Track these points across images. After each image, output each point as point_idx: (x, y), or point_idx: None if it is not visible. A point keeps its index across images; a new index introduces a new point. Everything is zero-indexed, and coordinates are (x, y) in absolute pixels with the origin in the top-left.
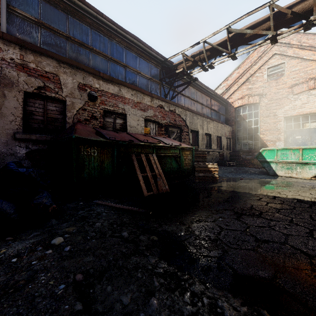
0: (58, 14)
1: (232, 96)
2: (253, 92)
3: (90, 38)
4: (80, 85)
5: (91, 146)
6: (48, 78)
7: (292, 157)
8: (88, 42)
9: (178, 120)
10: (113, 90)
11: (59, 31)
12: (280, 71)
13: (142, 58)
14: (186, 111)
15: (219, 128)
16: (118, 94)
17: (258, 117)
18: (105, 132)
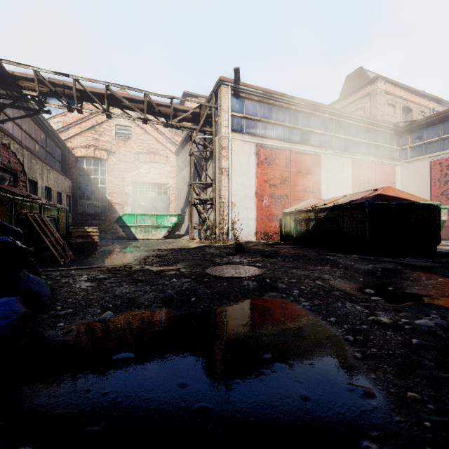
0: None
1: (73, 139)
2: (101, 144)
3: None
4: None
5: None
6: None
7: (149, 222)
8: None
9: (13, 162)
10: None
11: None
12: (128, 133)
13: None
14: (24, 149)
15: (60, 180)
16: None
17: (106, 175)
18: None
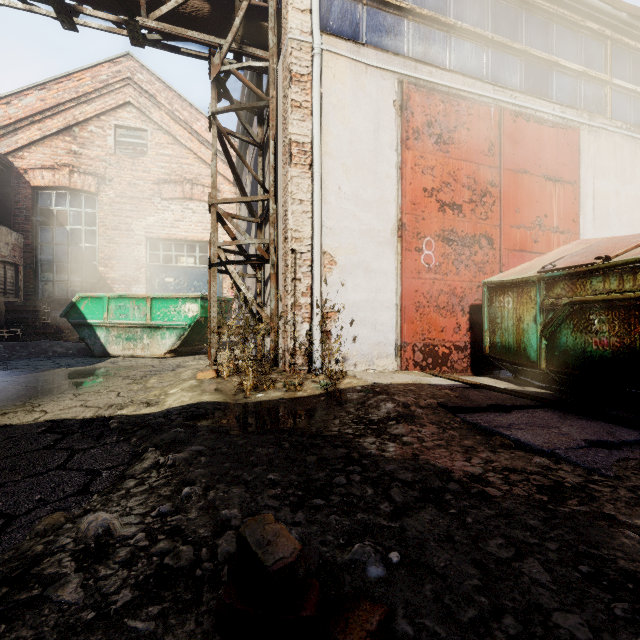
0: None
1: (26, 153)
2: (83, 164)
3: None
4: None
5: None
6: None
7: (136, 315)
8: None
9: None
10: None
11: None
12: (141, 144)
13: None
14: None
15: None
16: None
17: (96, 225)
18: None
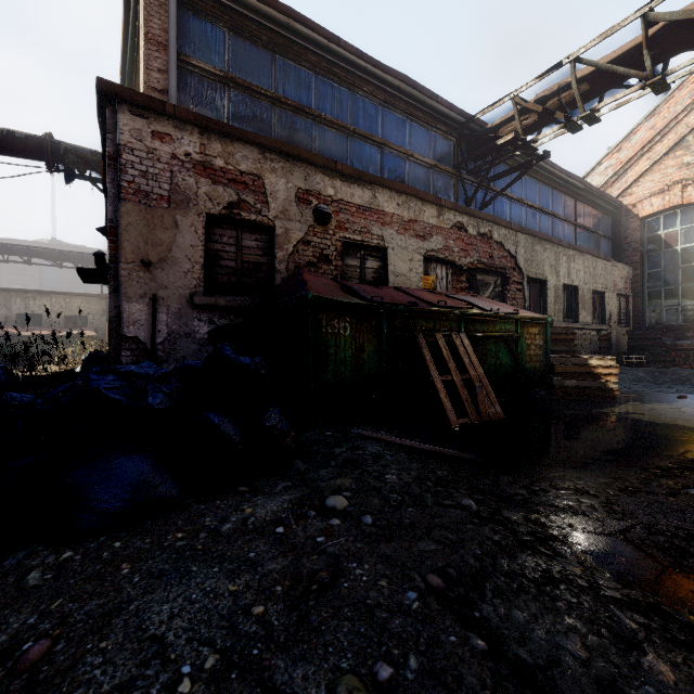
0: (258, 55)
1: (634, 188)
2: None
3: (314, 94)
4: (300, 193)
5: (339, 316)
6: (245, 184)
7: None
8: (310, 104)
9: (498, 256)
10: (361, 198)
11: (259, 89)
12: None
13: (416, 122)
14: (518, 233)
15: (600, 270)
16: (371, 205)
17: None
18: (357, 286)
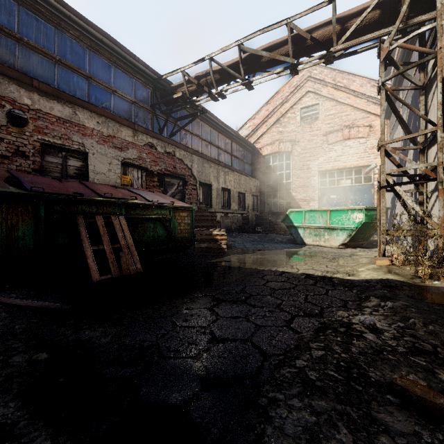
0: None
1: (260, 139)
2: (285, 136)
3: (15, 20)
4: None
5: None
6: None
7: (320, 221)
8: (11, 26)
9: (180, 168)
10: (62, 112)
11: None
12: (315, 113)
13: (120, 69)
14: (193, 155)
15: (243, 181)
16: (72, 119)
17: (290, 169)
18: (31, 178)
